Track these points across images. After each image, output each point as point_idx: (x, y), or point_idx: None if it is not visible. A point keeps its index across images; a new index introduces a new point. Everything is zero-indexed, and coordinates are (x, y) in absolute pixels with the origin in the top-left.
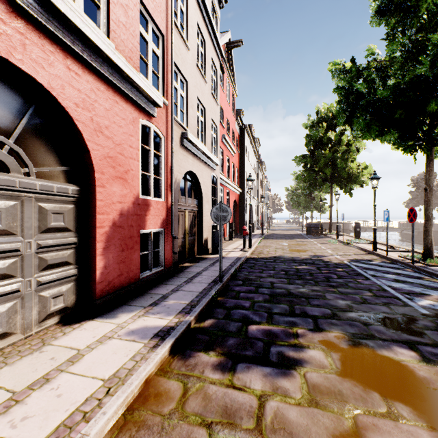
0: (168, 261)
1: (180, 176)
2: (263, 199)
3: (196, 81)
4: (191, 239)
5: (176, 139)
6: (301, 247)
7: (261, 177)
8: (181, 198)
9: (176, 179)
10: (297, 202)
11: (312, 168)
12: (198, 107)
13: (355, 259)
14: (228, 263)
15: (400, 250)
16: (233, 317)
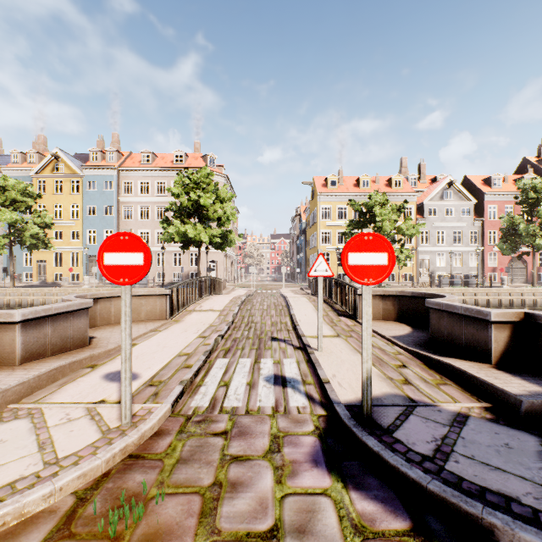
0: None
1: None
2: None
3: None
4: None
5: None
6: None
7: None
8: None
9: None
10: None
11: None
12: None
13: None
14: None
15: None
16: None
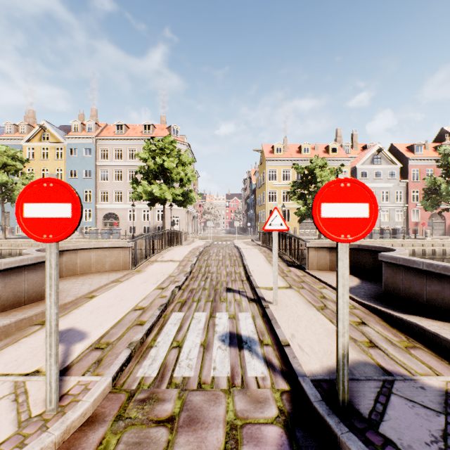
0: None
1: None
2: None
3: None
4: None
5: None
6: None
7: None
8: None
9: None
10: None
11: None
12: None
13: None
14: None
15: None
16: None
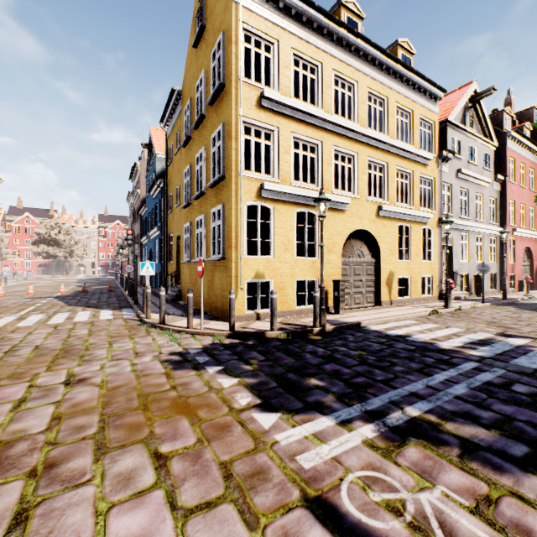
0: None
1: None
2: None
3: None
4: None
5: None
6: None
7: None
8: None
9: None
10: None
11: None
12: None
13: None
14: None
15: None
16: None
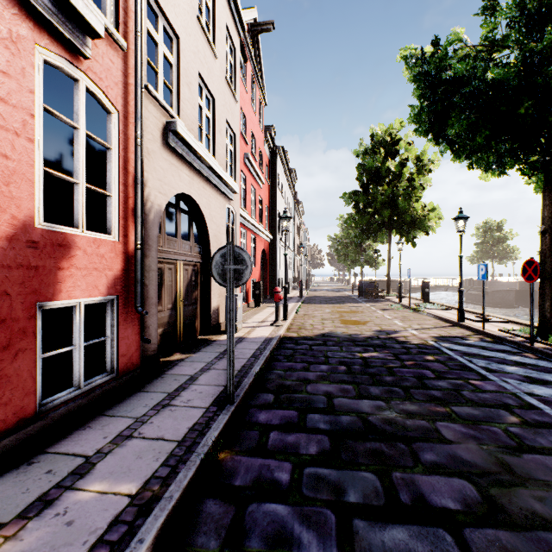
0: (128, 360)
1: (162, 200)
2: (301, 249)
3: (196, 46)
4: (190, 309)
5: (154, 131)
6: (357, 316)
7: (298, 222)
8: (167, 240)
9: (152, 203)
10: (344, 254)
11: (365, 208)
12: (202, 92)
13: (441, 336)
14: (249, 350)
15: (493, 319)
16: (250, 544)
